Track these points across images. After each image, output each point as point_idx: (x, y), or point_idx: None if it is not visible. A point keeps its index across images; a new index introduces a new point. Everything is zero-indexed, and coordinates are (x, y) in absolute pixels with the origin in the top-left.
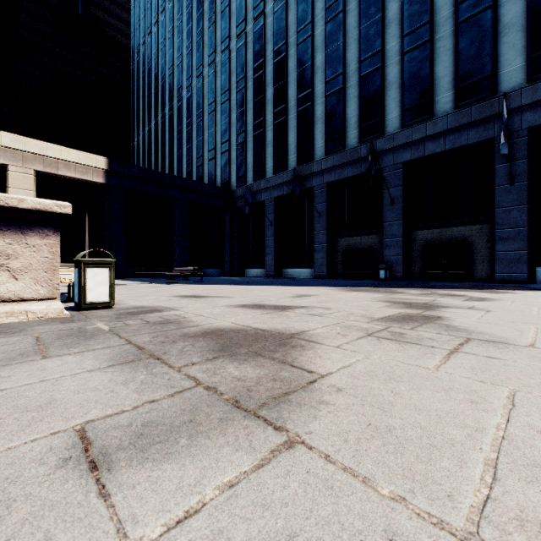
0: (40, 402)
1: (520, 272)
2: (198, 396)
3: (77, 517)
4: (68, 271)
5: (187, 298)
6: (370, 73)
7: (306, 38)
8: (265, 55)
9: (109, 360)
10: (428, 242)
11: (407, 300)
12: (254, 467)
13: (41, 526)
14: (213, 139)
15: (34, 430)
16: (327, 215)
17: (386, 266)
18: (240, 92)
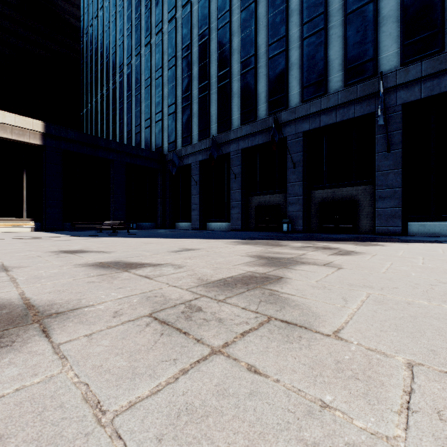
0: None
1: (395, 226)
2: None
3: None
4: (5, 225)
5: (60, 254)
6: (277, 55)
7: (225, 24)
8: (191, 38)
9: None
10: (323, 200)
11: (278, 254)
12: None
13: None
14: (149, 109)
15: None
16: (242, 177)
17: (289, 220)
18: (171, 69)
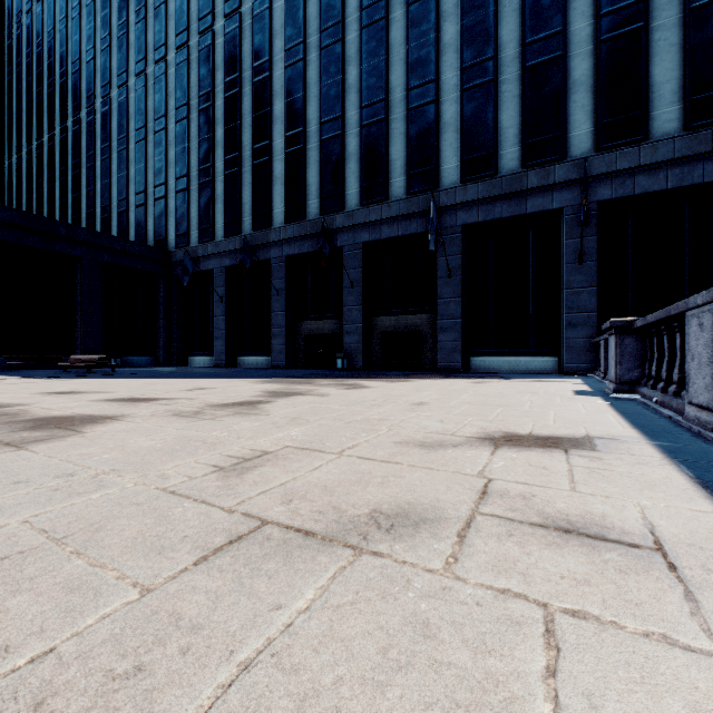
0: None
1: (456, 361)
2: None
3: None
4: None
5: (55, 395)
6: (331, 138)
7: (263, 78)
8: (213, 84)
9: None
10: (386, 329)
11: (291, 390)
12: None
13: None
14: (143, 178)
15: None
16: (287, 294)
17: (345, 355)
18: (181, 123)
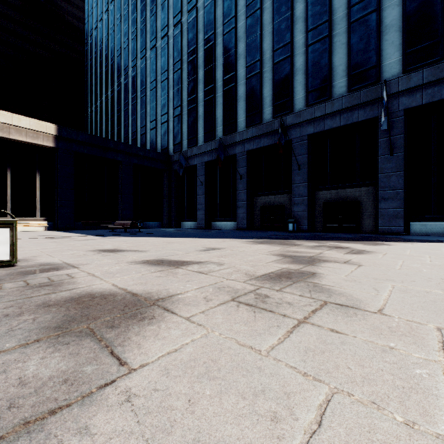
0: None
1: (397, 226)
2: None
3: None
4: (20, 224)
5: (102, 253)
6: (282, 60)
7: (230, 29)
8: (197, 42)
9: None
10: (327, 200)
11: (298, 253)
12: None
13: None
14: (154, 111)
15: None
16: (247, 178)
17: (294, 220)
18: (176, 73)
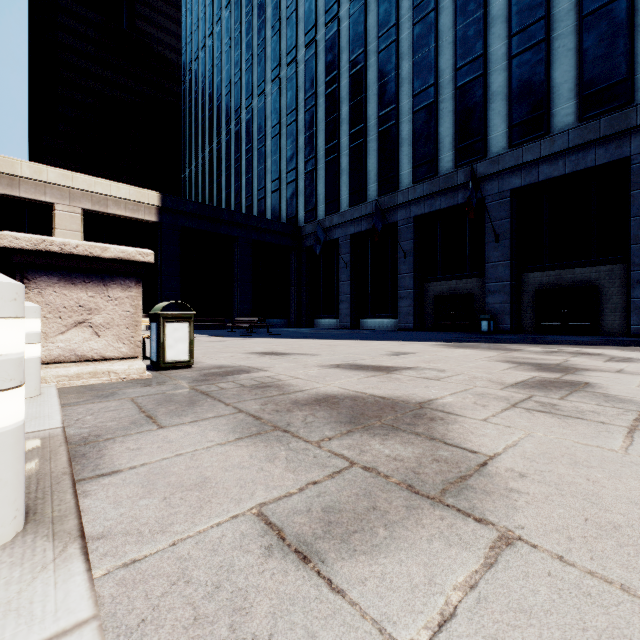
0: (194, 480)
1: None
2: (361, 478)
3: (326, 614)
4: None
5: (267, 356)
6: (469, 82)
7: (389, 44)
8: (338, 66)
9: (233, 432)
10: (542, 286)
11: (533, 360)
12: (482, 565)
13: (295, 621)
14: (277, 167)
15: (210, 513)
16: (415, 255)
17: (490, 316)
18: (309, 111)
